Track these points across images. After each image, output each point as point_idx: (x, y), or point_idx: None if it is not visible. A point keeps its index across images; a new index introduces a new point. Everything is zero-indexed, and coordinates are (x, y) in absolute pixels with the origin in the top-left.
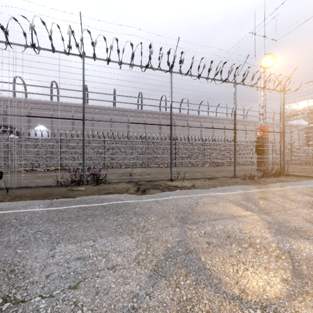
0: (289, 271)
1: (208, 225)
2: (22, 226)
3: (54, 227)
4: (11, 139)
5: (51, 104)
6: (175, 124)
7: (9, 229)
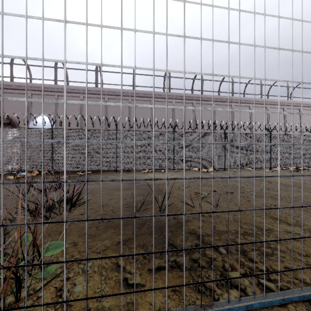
0: None
1: None
2: None
3: None
4: None
5: (55, 89)
6: (214, 111)
7: None
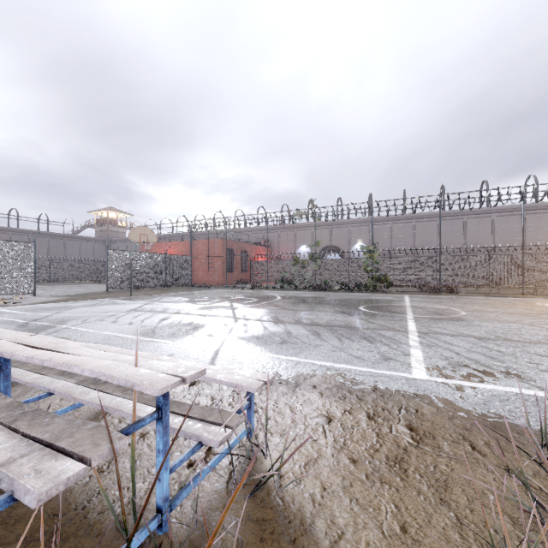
0: (544, 305)
1: (526, 302)
2: (440, 297)
3: (452, 298)
4: (351, 259)
5: (369, 220)
6: None
7: (436, 297)
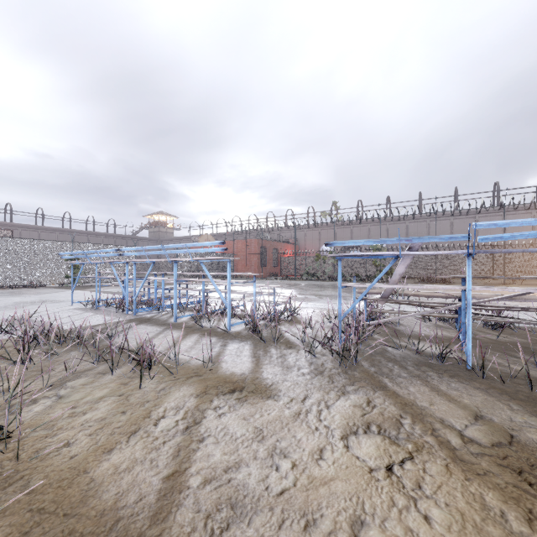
0: None
1: None
2: None
3: None
4: None
5: (387, 220)
6: None
7: None
